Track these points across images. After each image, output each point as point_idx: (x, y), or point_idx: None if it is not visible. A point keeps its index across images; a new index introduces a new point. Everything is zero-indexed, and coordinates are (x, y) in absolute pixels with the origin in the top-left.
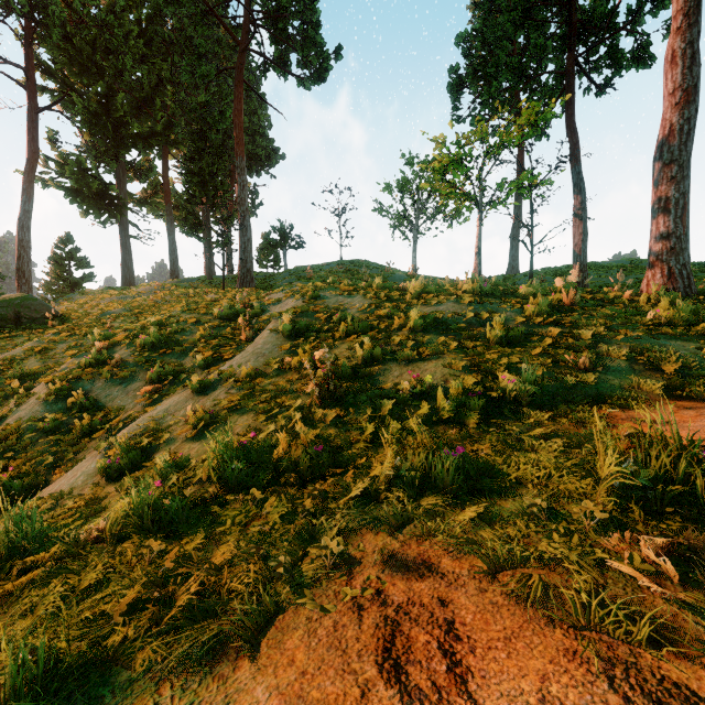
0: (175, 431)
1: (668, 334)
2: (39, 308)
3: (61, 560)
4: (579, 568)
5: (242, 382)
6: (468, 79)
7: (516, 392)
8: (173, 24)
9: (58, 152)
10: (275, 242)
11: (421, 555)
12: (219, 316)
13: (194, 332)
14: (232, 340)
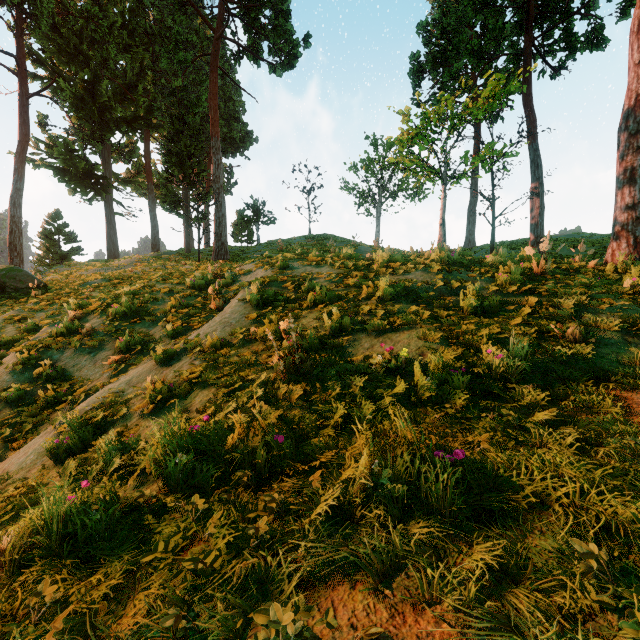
0: (133, 405)
1: None
2: (24, 279)
3: None
4: None
5: (207, 353)
6: (428, 66)
7: (504, 369)
8: (154, 16)
9: (48, 135)
10: (249, 218)
11: None
12: (191, 286)
13: (166, 301)
14: (202, 310)
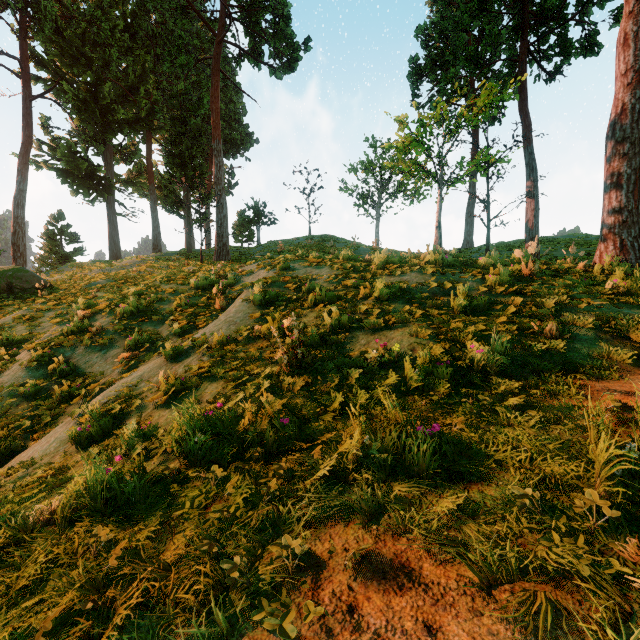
0: (147, 398)
1: (629, 303)
2: (30, 280)
3: (4, 547)
4: (596, 588)
5: (214, 350)
6: (427, 69)
7: (485, 362)
8: (156, 19)
9: (51, 136)
10: (250, 219)
11: (398, 557)
12: (195, 286)
13: (171, 301)
14: (207, 309)
